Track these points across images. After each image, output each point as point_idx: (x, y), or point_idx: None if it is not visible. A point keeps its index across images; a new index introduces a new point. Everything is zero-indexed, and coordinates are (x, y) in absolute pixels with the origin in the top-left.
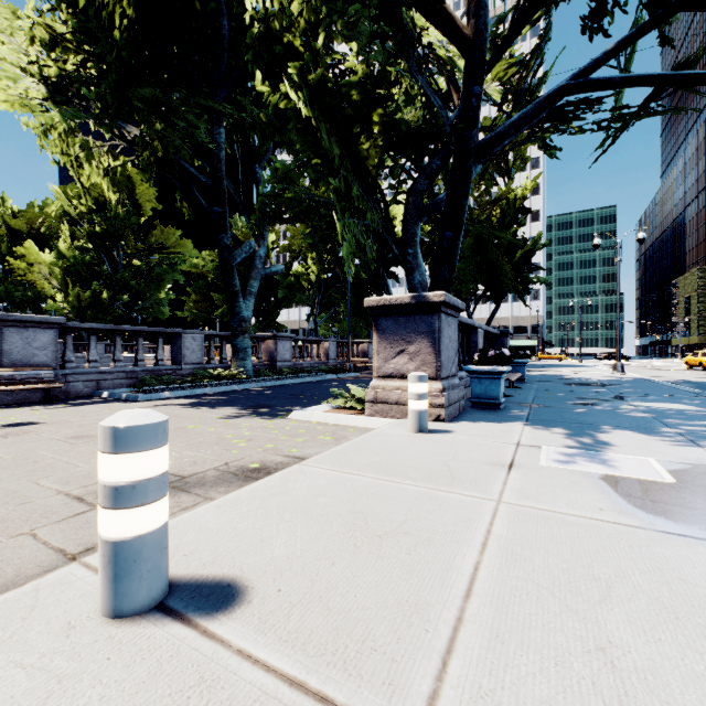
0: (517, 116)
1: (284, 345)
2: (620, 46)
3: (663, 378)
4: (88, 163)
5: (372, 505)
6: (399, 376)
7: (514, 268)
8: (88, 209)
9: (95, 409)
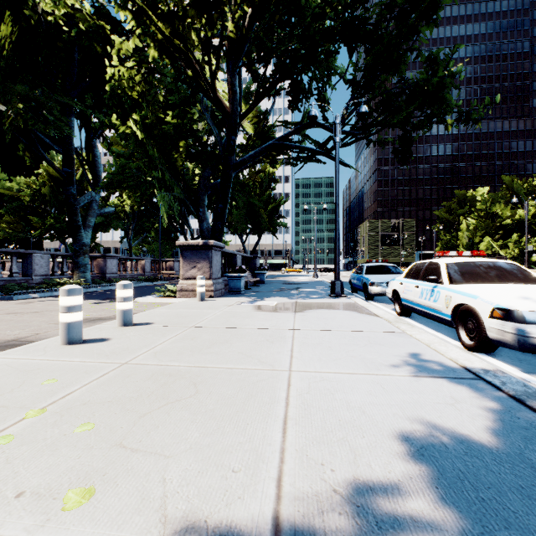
0: (253, 152)
1: (112, 262)
2: (295, 131)
3: None
4: None
5: (183, 313)
6: (193, 278)
7: (268, 216)
8: None
9: None
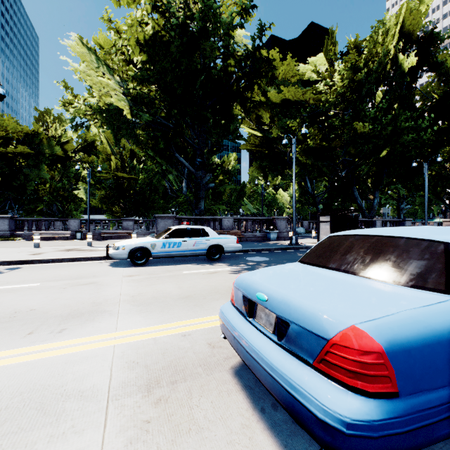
0: None
1: None
2: None
3: None
4: None
5: None
6: None
7: None
8: None
9: None
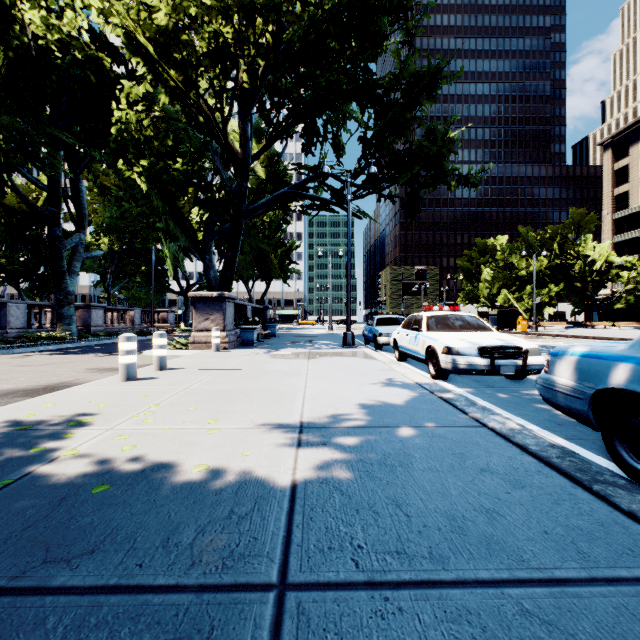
0: (266, 200)
1: (97, 313)
2: (309, 180)
3: None
4: None
5: (206, 361)
6: (206, 330)
7: (279, 261)
8: None
9: None
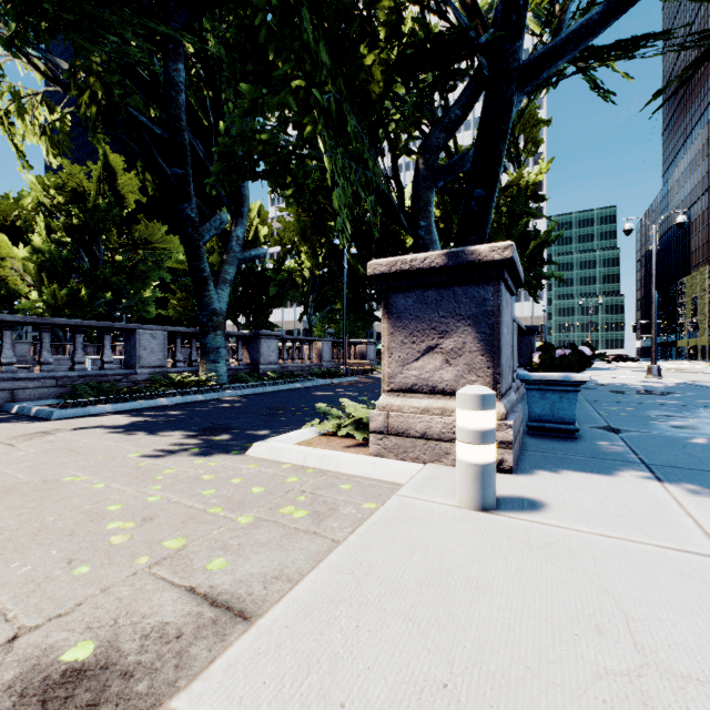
0: (577, 24)
1: (269, 345)
2: None
3: (708, 383)
4: (20, 118)
5: None
6: (427, 390)
7: (526, 262)
8: (66, 200)
9: None
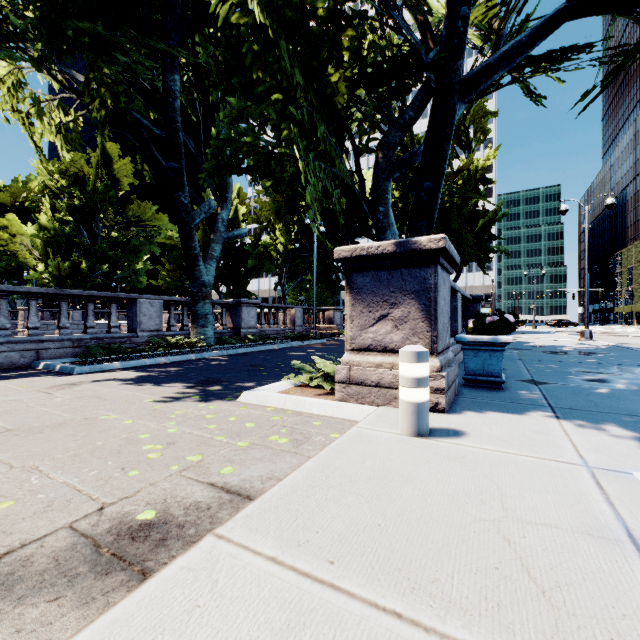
0: (509, 45)
1: (249, 312)
2: None
3: (634, 345)
4: (39, 119)
5: None
6: (380, 349)
7: (475, 238)
8: (68, 183)
9: (9, 387)
